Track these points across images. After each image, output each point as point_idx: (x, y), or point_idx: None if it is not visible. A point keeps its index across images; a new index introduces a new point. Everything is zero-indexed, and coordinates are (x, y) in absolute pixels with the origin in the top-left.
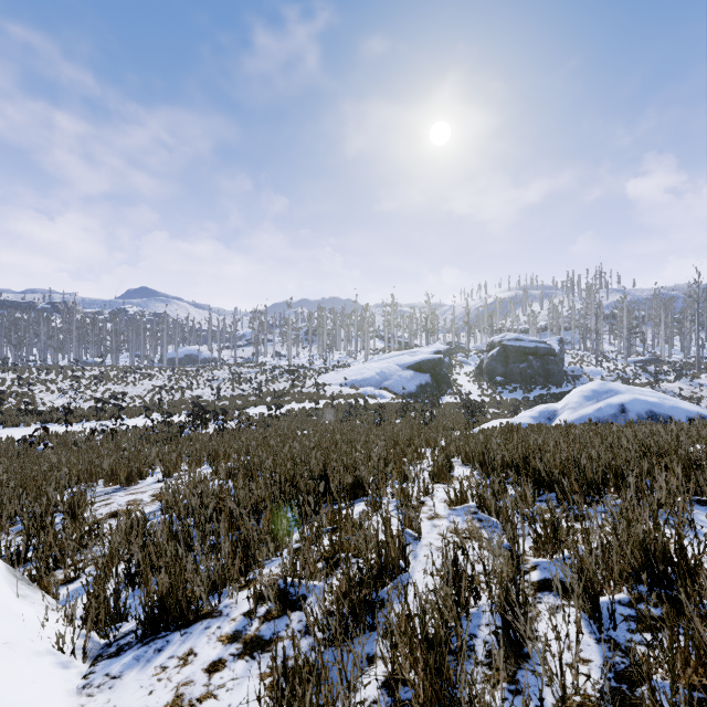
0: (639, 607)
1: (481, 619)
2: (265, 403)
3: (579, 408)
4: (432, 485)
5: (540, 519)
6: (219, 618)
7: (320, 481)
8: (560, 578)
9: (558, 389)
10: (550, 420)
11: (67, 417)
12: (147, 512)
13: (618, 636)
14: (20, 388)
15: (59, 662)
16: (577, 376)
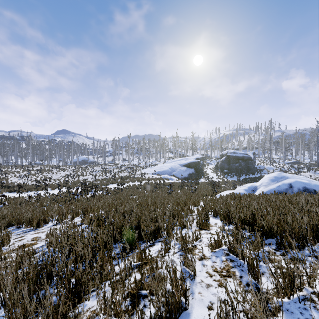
0: None
1: None
2: (117, 182)
3: (268, 185)
4: (200, 234)
5: (280, 270)
6: None
7: (136, 229)
8: None
9: (253, 175)
10: (254, 191)
11: (22, 189)
12: (40, 245)
13: None
14: (2, 175)
15: None
16: (261, 169)
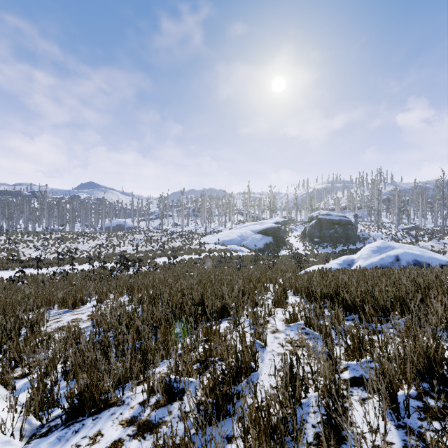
0: (424, 399)
1: (309, 407)
2: (167, 255)
3: (369, 258)
4: (274, 309)
5: (350, 334)
6: (122, 406)
7: (199, 306)
8: (365, 376)
9: (354, 246)
10: (350, 266)
11: (39, 264)
12: (84, 326)
13: (411, 423)
14: (10, 245)
15: (0, 442)
16: (366, 238)
